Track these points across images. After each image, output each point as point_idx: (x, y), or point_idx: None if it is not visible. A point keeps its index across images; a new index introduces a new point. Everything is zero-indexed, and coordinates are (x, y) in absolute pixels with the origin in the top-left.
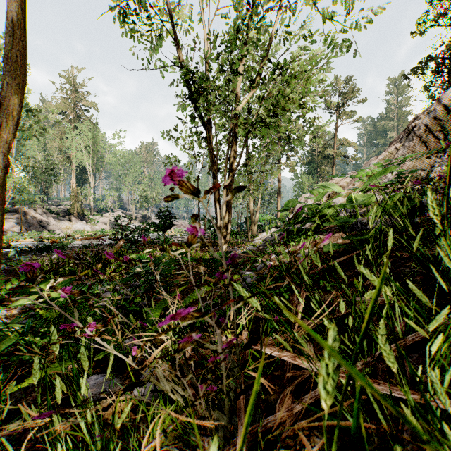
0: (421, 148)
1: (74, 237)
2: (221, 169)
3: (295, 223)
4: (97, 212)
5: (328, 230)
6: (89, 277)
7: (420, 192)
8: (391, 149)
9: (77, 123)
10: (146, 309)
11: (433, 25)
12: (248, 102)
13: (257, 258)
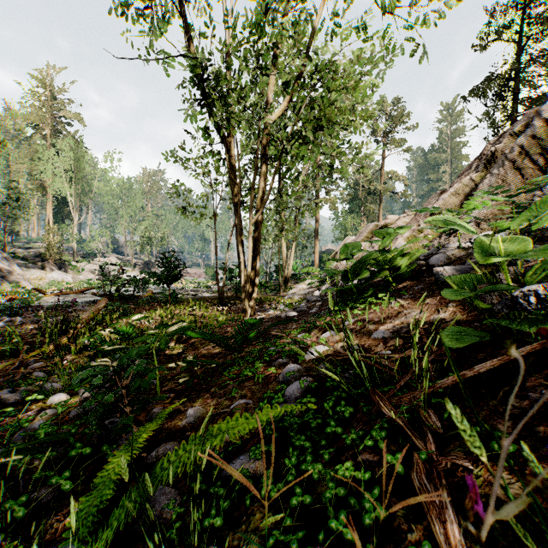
0: (514, 176)
1: (47, 290)
2: (246, 202)
3: (353, 278)
4: (83, 257)
5: (408, 290)
6: (44, 359)
7: (546, 235)
8: (465, 180)
9: (55, 140)
10: (104, 449)
11: (497, 38)
12: (282, 114)
13: (304, 336)
